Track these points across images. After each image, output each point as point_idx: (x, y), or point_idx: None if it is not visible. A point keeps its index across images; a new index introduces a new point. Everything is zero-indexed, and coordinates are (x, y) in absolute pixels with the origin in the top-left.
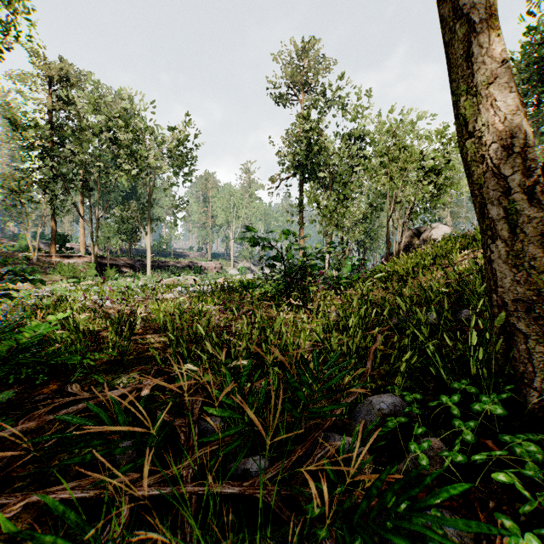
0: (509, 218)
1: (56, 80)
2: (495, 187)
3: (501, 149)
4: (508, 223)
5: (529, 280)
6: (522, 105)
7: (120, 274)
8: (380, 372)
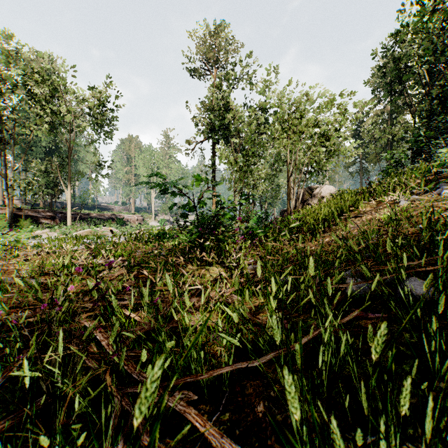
0: None
1: None
2: None
3: None
4: None
5: None
6: None
7: (39, 225)
8: None
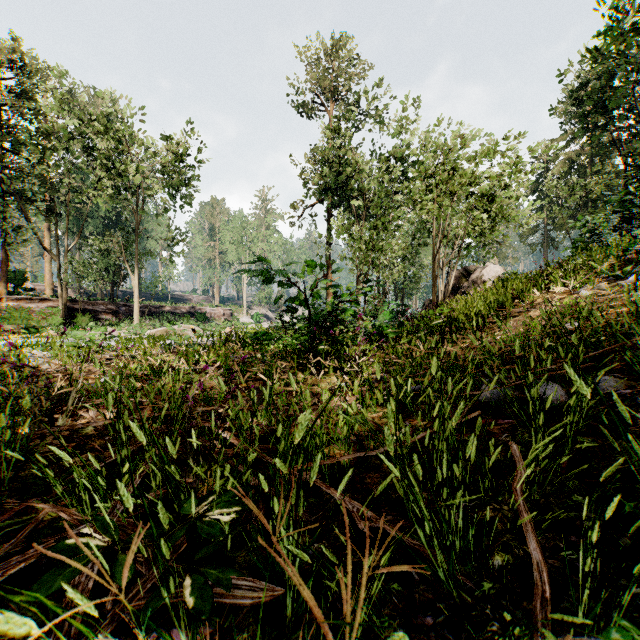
0: None
1: (8, 67)
2: None
3: None
4: None
5: None
6: None
7: (98, 322)
8: (503, 512)
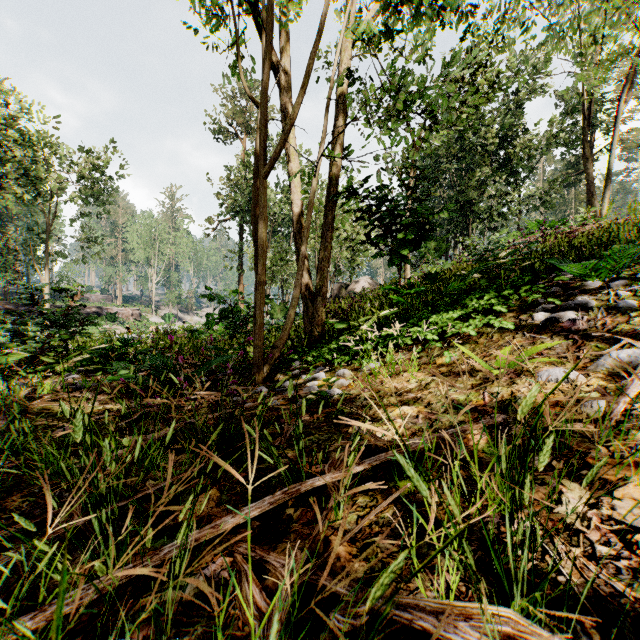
0: (307, 306)
1: None
2: (304, 297)
3: (305, 288)
4: (306, 307)
5: (309, 321)
6: (310, 277)
7: None
8: None
